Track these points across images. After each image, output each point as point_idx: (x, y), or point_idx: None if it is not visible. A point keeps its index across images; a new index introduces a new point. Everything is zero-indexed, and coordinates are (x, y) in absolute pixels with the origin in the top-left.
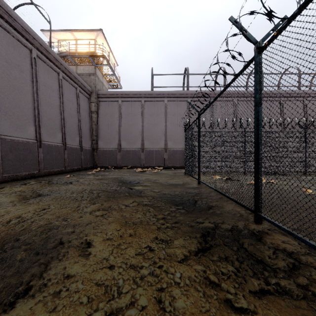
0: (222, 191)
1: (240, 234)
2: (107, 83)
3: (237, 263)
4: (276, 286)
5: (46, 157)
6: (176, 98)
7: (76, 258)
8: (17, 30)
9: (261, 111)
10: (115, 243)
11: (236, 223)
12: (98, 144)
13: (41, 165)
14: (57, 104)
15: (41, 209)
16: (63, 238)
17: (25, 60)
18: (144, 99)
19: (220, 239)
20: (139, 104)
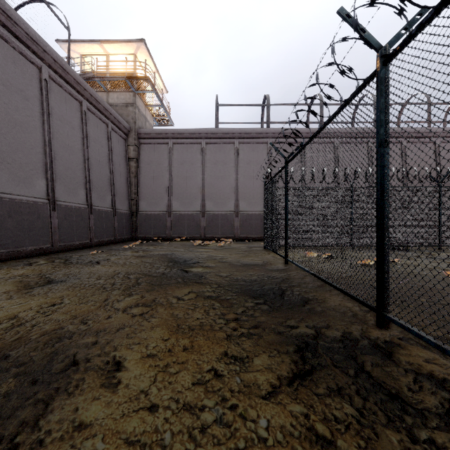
0: (323, 276)
1: (356, 347)
2: (152, 117)
3: (359, 400)
4: (429, 445)
5: (62, 225)
6: (251, 140)
7: (96, 391)
8: (19, 38)
9: (389, 155)
10: (160, 363)
11: (348, 328)
12: (139, 205)
13: (55, 236)
14: (79, 148)
15: (49, 304)
16: (79, 355)
17: (31, 83)
18: (205, 141)
19: (326, 355)
20: (199, 148)
